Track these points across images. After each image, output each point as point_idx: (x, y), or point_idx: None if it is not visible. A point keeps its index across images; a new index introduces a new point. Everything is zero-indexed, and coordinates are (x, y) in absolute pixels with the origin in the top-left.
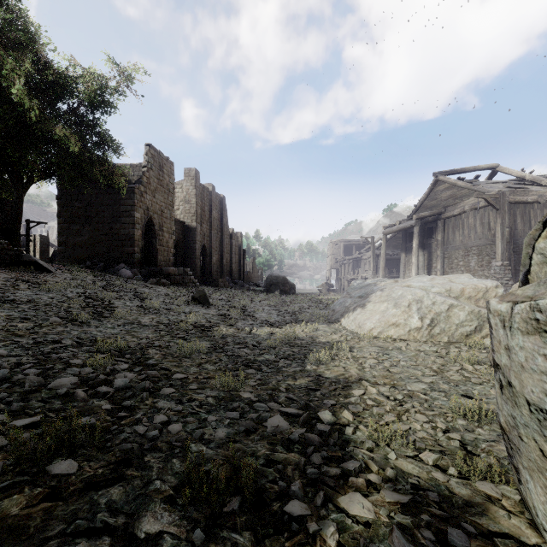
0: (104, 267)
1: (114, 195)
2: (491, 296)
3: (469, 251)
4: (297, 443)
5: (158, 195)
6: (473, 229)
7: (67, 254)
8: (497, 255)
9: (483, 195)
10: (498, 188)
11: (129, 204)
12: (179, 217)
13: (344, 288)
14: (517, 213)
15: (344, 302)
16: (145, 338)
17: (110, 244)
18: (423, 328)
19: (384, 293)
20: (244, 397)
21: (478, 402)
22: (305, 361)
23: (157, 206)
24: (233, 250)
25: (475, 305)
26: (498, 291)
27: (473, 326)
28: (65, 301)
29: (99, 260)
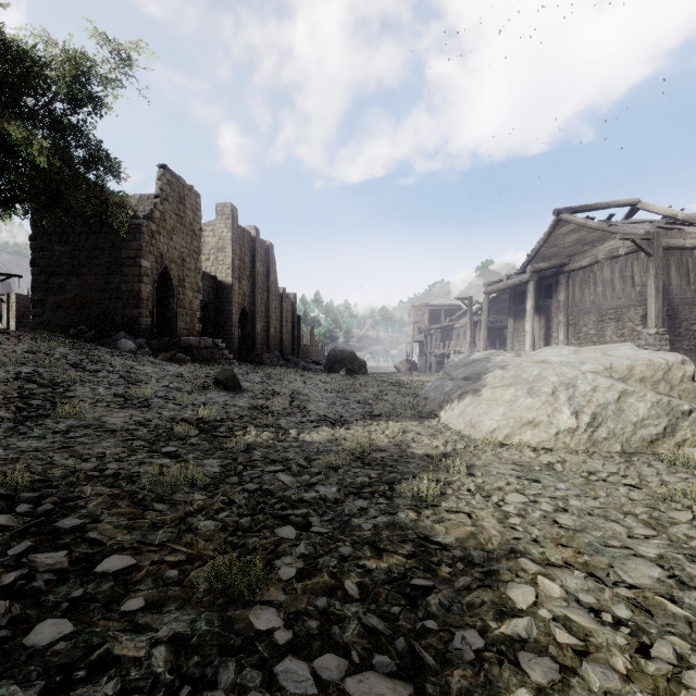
0: (96, 336)
1: (112, 235)
2: (677, 376)
3: (604, 315)
4: None
5: (177, 237)
6: (609, 285)
7: (45, 318)
8: (650, 319)
9: (630, 235)
10: (644, 229)
11: (133, 248)
12: (210, 270)
13: (430, 366)
14: (671, 262)
15: (441, 387)
16: (96, 456)
17: (107, 304)
18: (580, 430)
19: (507, 373)
20: (259, 628)
21: None
22: (393, 500)
23: (176, 252)
24: (284, 317)
25: (654, 391)
26: (687, 368)
27: (661, 425)
28: None
29: (91, 326)
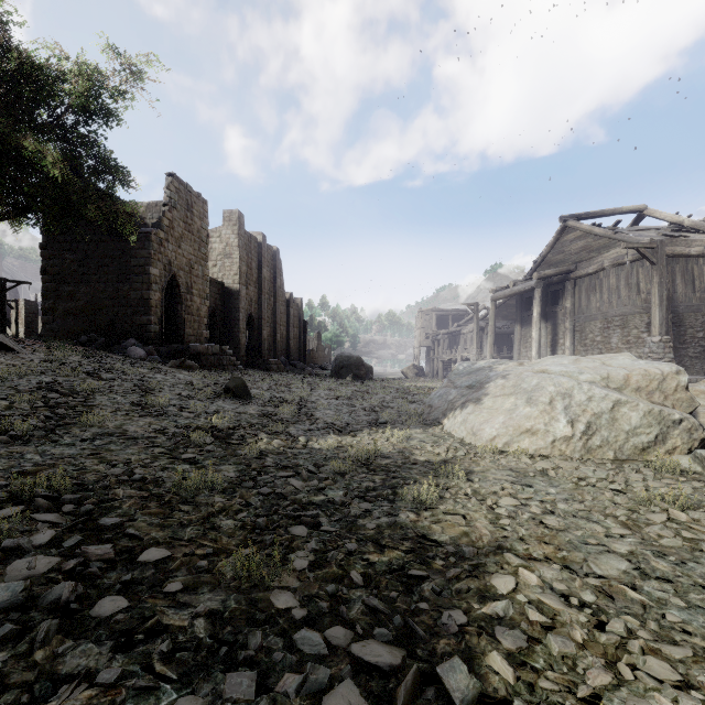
0: (106, 343)
1: (121, 243)
2: (671, 386)
3: (610, 322)
4: None
5: (185, 244)
6: (615, 292)
7: (56, 325)
8: (654, 327)
9: (634, 244)
10: (650, 236)
11: (143, 256)
12: (217, 276)
13: (437, 372)
14: (676, 270)
15: (445, 395)
16: (123, 462)
17: (116, 311)
18: (575, 438)
19: (508, 382)
20: (279, 606)
21: None
22: (395, 503)
23: (184, 260)
24: (291, 322)
25: (648, 401)
26: (681, 378)
27: (653, 434)
28: (8, 397)
29: (100, 334)
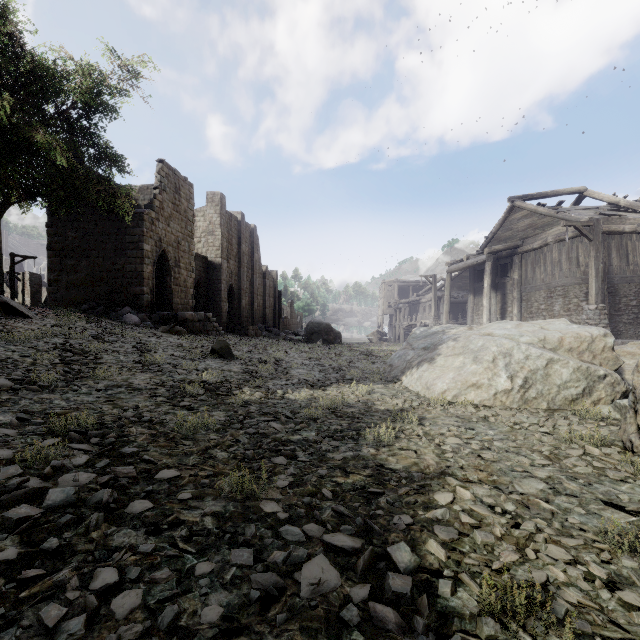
0: (105, 311)
1: (117, 222)
2: (599, 347)
3: (553, 292)
4: (356, 625)
5: (174, 223)
6: (557, 265)
7: (60, 295)
8: (591, 296)
9: (573, 222)
10: (588, 215)
11: (136, 234)
12: (201, 251)
13: (399, 337)
14: (612, 245)
15: (404, 356)
16: (132, 408)
17: (113, 282)
18: (514, 391)
19: (458, 344)
20: (267, 511)
21: (636, 518)
22: (359, 442)
23: (172, 237)
24: (267, 292)
25: (579, 359)
26: (608, 340)
27: (581, 387)
28: (31, 355)
29: (99, 302)
